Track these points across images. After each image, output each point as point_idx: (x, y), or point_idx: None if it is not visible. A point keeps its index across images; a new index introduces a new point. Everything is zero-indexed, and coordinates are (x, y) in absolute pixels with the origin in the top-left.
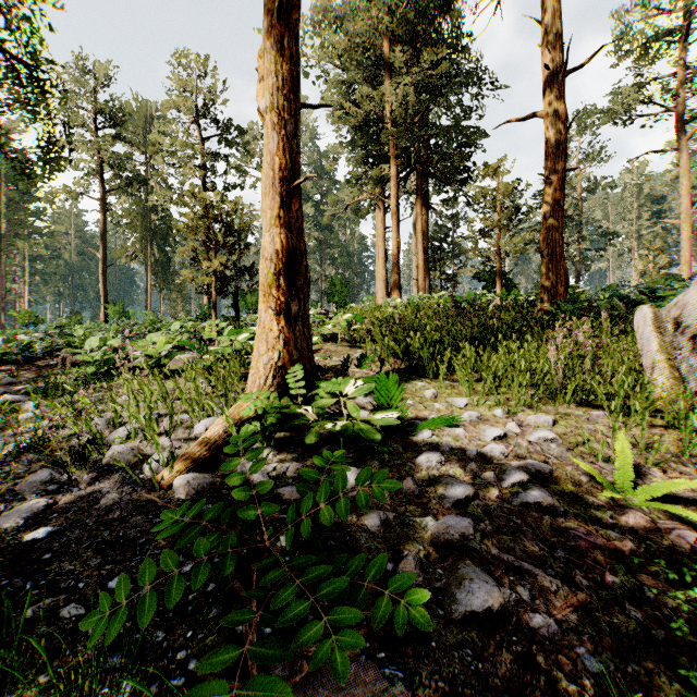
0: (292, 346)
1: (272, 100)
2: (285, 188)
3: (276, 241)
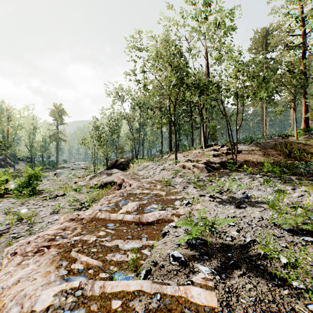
0: (305, 126)
1: (302, 104)
2: (304, 111)
3: (303, 117)
